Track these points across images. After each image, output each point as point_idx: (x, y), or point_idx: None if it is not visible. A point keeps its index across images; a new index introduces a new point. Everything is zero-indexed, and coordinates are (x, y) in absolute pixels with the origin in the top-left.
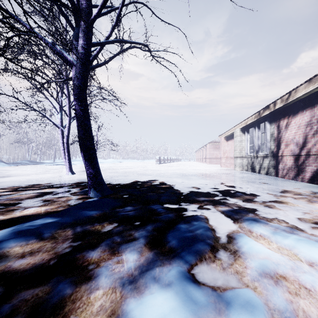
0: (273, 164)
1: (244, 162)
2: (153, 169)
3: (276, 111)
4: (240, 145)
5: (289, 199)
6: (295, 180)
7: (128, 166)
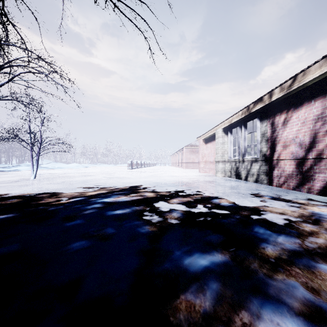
0: (265, 169)
1: (226, 167)
2: (121, 176)
3: (270, 104)
4: (222, 148)
5: None
6: (298, 190)
7: (92, 172)
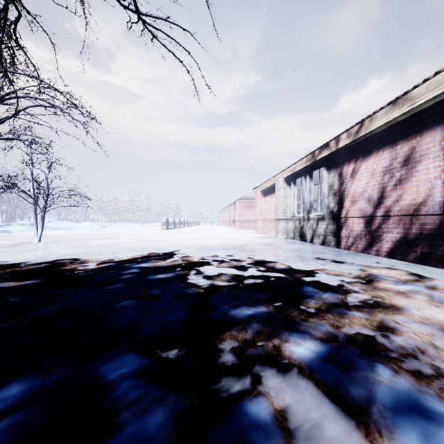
0: (333, 229)
1: (289, 226)
2: (154, 238)
3: (337, 151)
4: (284, 203)
5: (398, 297)
6: (366, 253)
7: (114, 233)
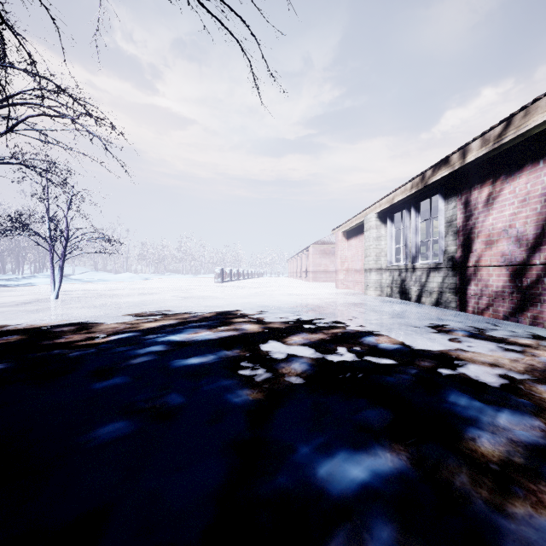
0: (453, 284)
1: (384, 279)
2: (203, 294)
3: (462, 170)
4: (376, 247)
5: None
6: (513, 320)
7: (155, 287)
